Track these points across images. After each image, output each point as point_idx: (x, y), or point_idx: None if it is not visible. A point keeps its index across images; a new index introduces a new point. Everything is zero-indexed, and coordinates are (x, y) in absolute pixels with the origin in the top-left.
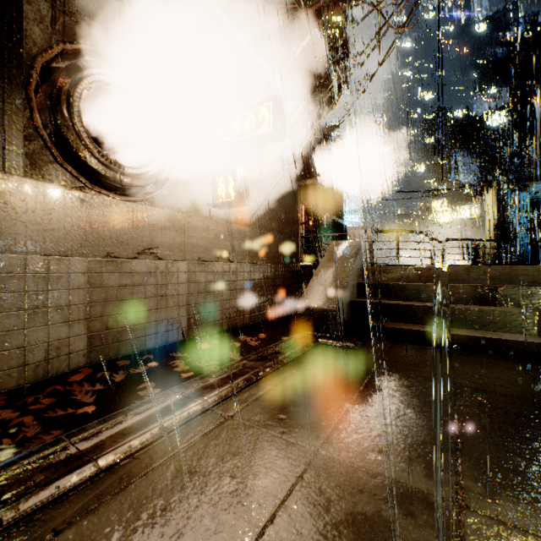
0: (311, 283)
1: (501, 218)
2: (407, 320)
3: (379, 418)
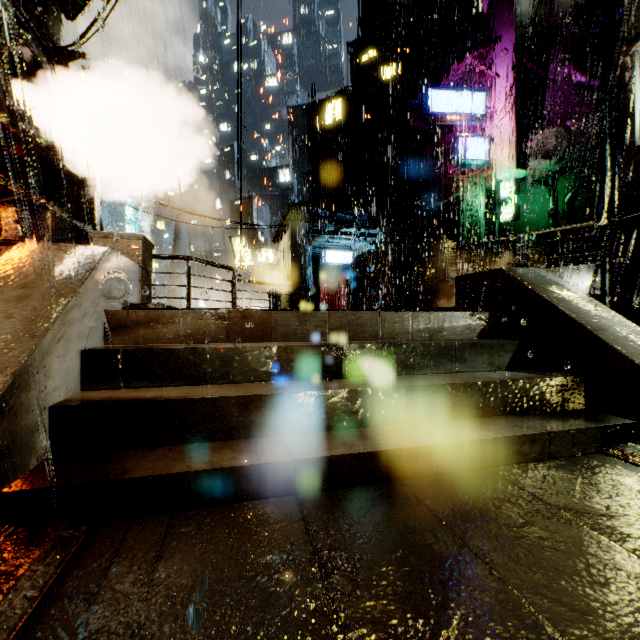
0: None
1: (295, 266)
2: (205, 435)
3: None
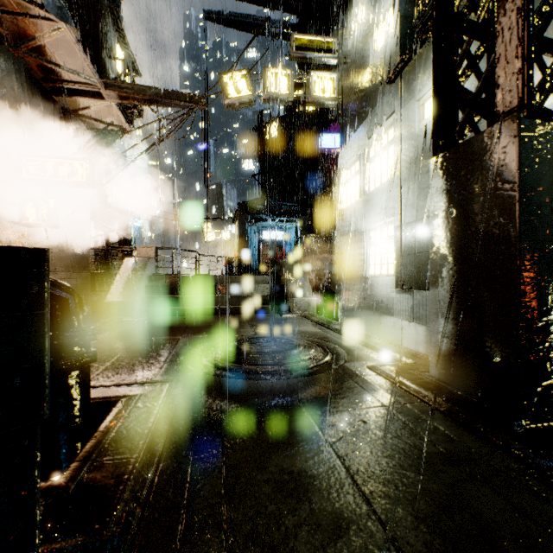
0: (114, 286)
1: (241, 242)
2: (175, 305)
3: (160, 333)
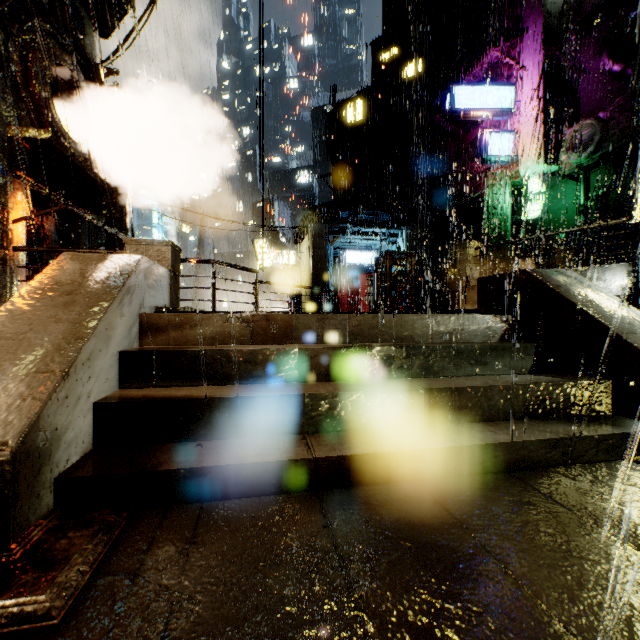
0: None
1: (316, 267)
2: (232, 432)
3: None
